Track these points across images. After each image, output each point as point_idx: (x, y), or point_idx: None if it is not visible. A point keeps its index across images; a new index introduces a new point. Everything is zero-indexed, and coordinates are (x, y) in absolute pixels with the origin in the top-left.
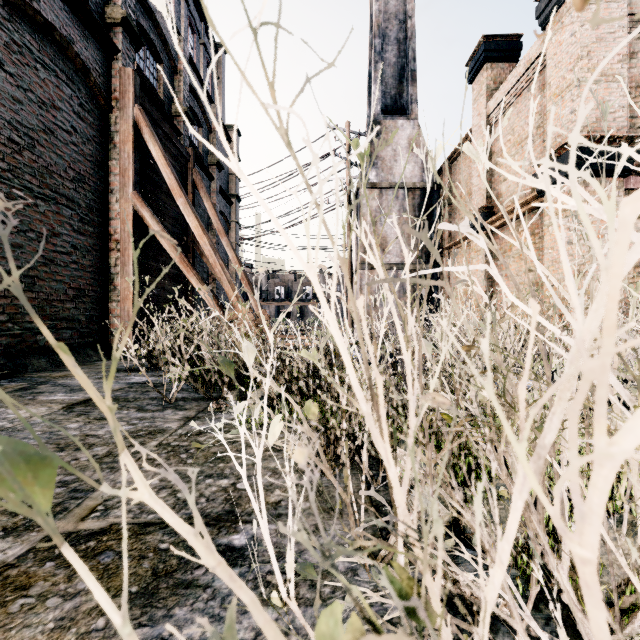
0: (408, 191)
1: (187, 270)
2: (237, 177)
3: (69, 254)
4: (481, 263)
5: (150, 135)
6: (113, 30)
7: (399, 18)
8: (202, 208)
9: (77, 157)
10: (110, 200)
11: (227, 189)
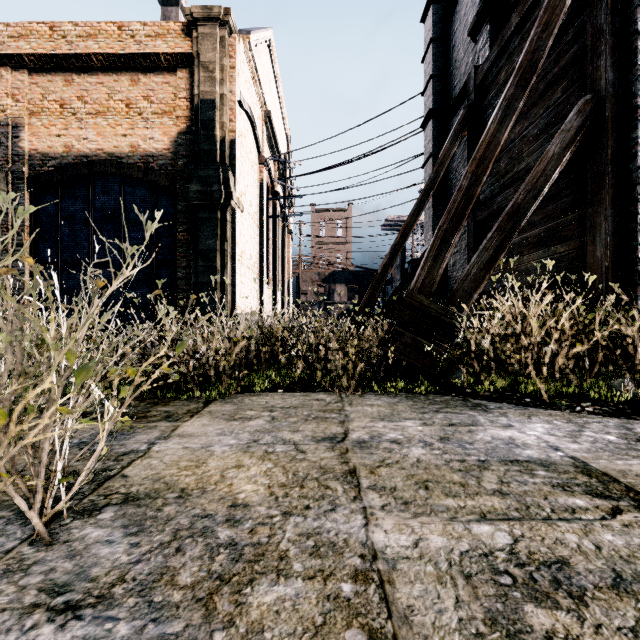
0: None
1: None
2: None
3: None
4: None
5: None
6: None
7: None
8: None
9: None
10: None
11: None
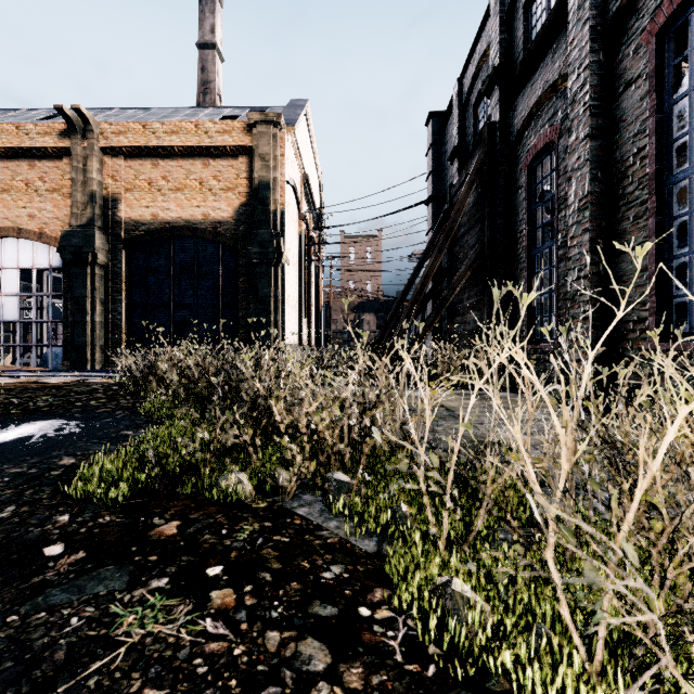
0: None
1: None
2: None
3: None
4: None
5: None
6: None
7: None
8: None
9: None
10: None
11: None
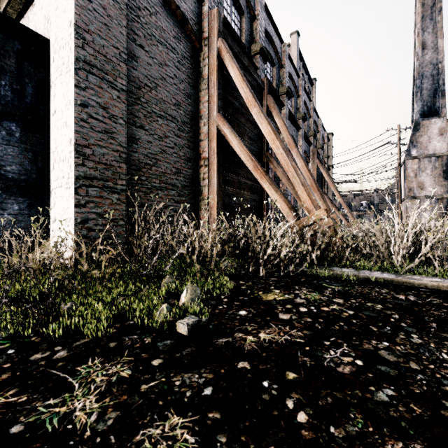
0: (438, 157)
1: (334, 209)
2: (332, 156)
3: None
4: None
5: (322, 168)
6: (310, 138)
7: (433, 63)
8: None
9: None
10: None
11: (327, 163)
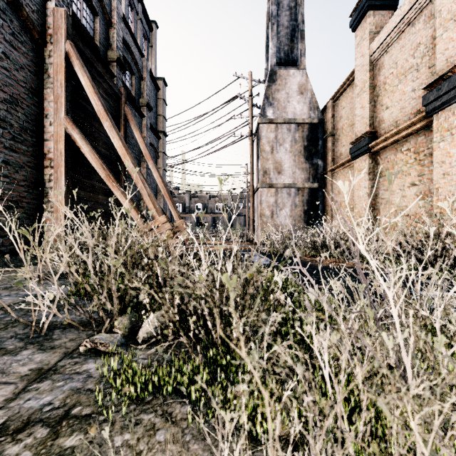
0: (298, 125)
1: (112, 185)
2: (164, 117)
3: None
4: (364, 180)
5: (80, 67)
6: None
7: None
8: (134, 139)
9: (9, 81)
10: (45, 123)
11: (156, 126)
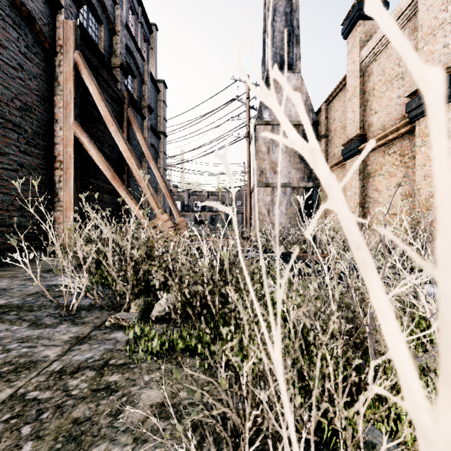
0: (294, 127)
1: (118, 185)
2: (164, 119)
3: (15, 171)
4: (355, 180)
5: (88, 75)
6: None
7: None
8: (136, 140)
9: (23, 90)
10: (55, 128)
11: (156, 127)
